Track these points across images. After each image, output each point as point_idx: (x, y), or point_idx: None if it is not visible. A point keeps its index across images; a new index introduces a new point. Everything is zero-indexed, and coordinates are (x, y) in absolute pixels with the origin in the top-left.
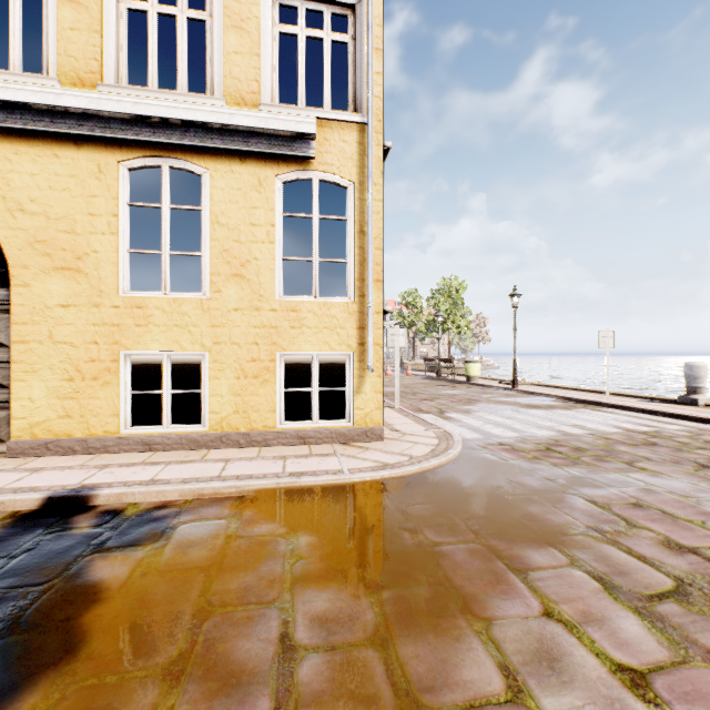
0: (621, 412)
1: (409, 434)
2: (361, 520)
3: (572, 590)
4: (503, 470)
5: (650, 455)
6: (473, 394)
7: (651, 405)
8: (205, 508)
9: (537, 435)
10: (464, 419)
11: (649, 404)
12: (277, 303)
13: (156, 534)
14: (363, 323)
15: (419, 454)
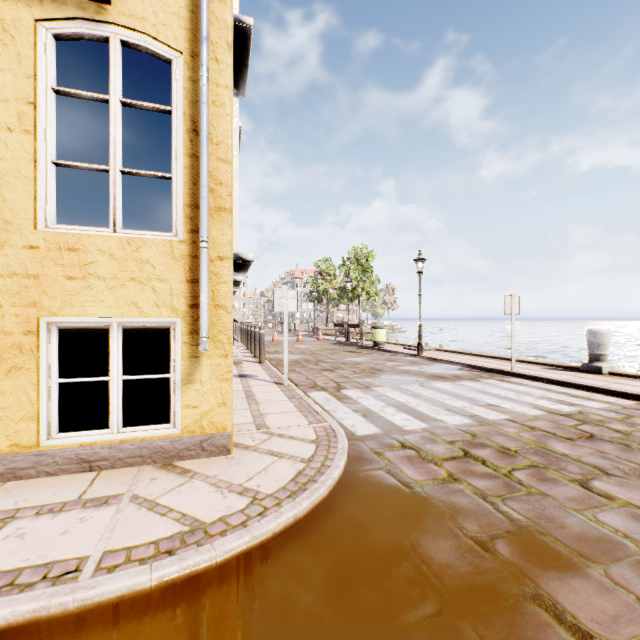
0: (530, 383)
1: (279, 434)
2: None
3: None
4: (404, 519)
5: (600, 461)
6: (378, 362)
7: (557, 374)
8: None
9: (448, 425)
10: (362, 400)
11: (554, 372)
12: (40, 235)
13: None
14: (197, 273)
15: (272, 487)
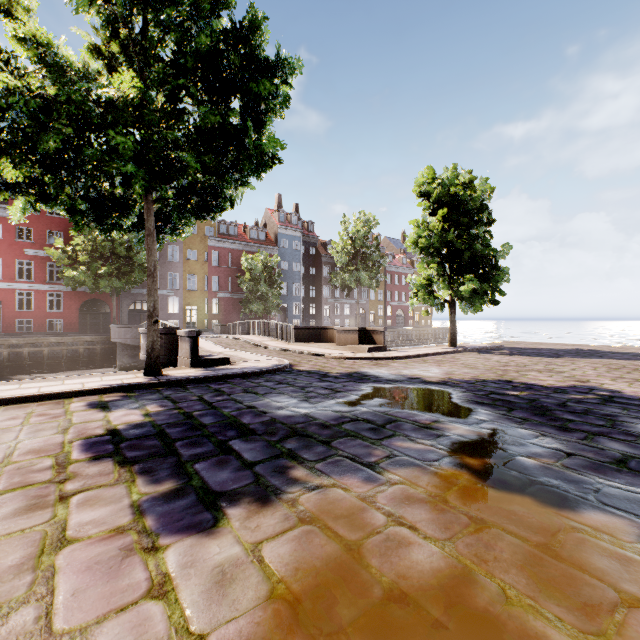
0: None
1: None
2: None
3: None
4: None
5: None
6: None
7: None
8: None
9: None
10: None
11: None
12: None
13: None
14: None
15: None
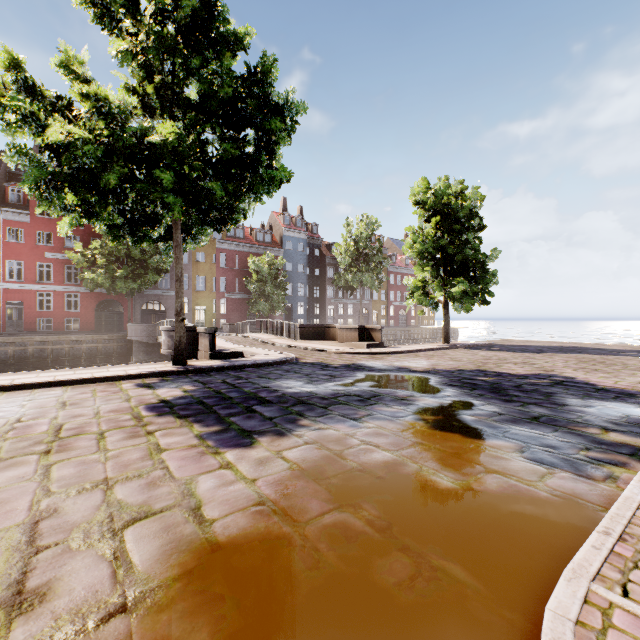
0: None
1: None
2: (436, 518)
3: (228, 498)
4: None
5: None
6: None
7: None
8: (584, 487)
9: None
10: None
11: None
12: None
13: (539, 460)
14: None
15: None
